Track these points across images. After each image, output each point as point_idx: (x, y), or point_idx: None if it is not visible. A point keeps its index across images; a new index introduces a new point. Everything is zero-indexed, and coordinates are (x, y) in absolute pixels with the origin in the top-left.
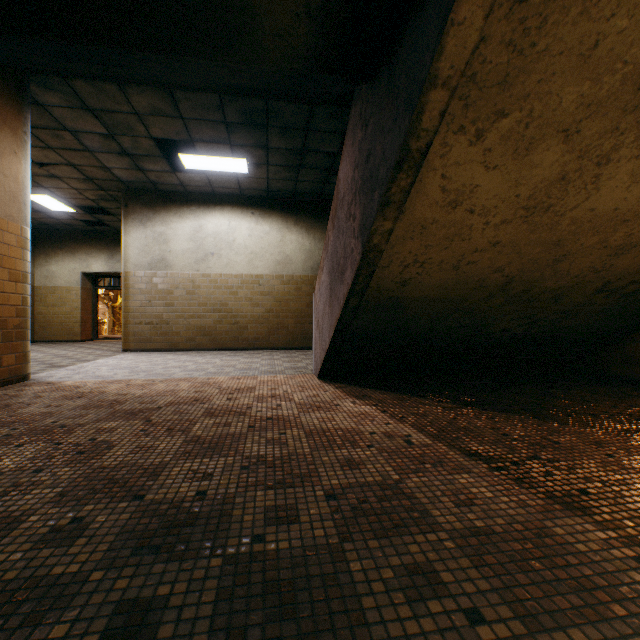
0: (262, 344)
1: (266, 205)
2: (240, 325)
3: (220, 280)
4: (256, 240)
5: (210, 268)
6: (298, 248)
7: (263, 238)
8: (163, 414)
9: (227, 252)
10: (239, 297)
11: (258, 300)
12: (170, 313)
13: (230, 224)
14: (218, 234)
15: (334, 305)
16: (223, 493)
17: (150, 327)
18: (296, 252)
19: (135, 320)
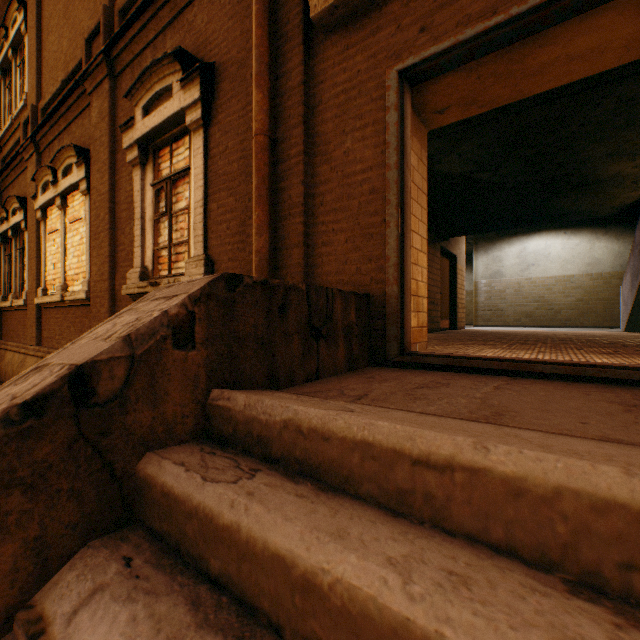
0: (572, 324)
1: (576, 225)
2: (553, 310)
3: (538, 281)
4: (567, 251)
5: (530, 274)
6: (606, 252)
7: (573, 249)
8: (547, 332)
9: (543, 262)
10: (553, 291)
11: (569, 293)
12: (502, 304)
13: (545, 243)
14: (536, 251)
15: (632, 291)
16: (589, 335)
17: (490, 312)
18: (604, 255)
19: (481, 308)
